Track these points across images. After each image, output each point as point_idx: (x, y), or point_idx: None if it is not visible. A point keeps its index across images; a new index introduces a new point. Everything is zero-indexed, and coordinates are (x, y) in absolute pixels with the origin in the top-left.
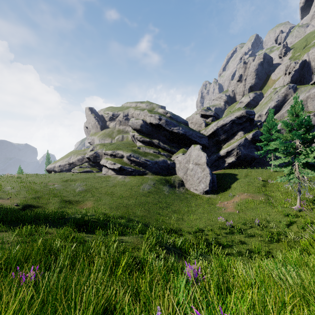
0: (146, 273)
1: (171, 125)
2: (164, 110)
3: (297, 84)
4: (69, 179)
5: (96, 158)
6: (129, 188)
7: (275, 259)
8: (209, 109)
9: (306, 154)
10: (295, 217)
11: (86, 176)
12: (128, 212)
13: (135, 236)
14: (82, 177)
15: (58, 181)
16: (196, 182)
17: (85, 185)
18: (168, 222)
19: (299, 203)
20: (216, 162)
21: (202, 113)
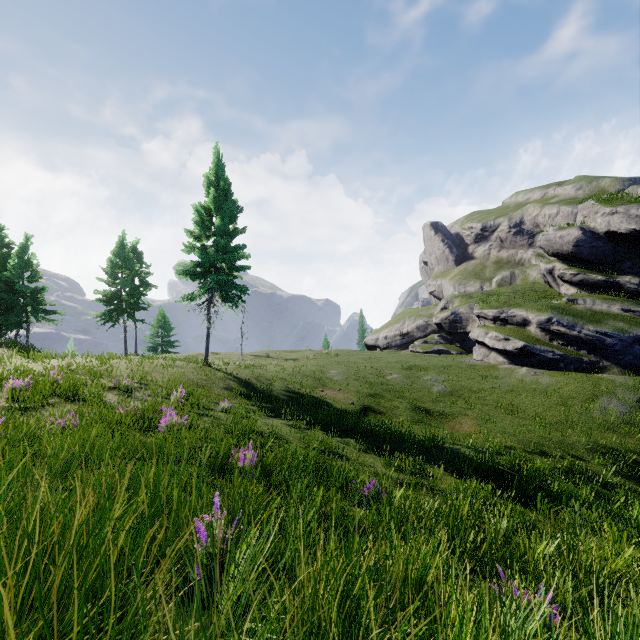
0: None
1: None
2: None
3: None
4: (412, 365)
5: (455, 324)
6: (556, 403)
7: None
8: None
9: None
10: None
11: (444, 363)
12: (576, 467)
13: None
14: (437, 365)
15: (396, 368)
16: None
17: (447, 381)
18: None
19: None
20: None
21: None
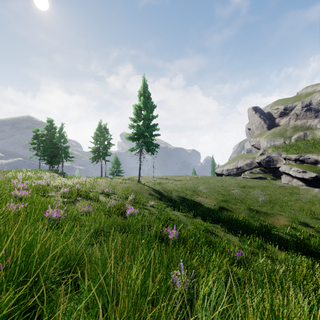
0: None
1: None
2: None
3: None
4: (245, 185)
5: (269, 163)
6: None
7: None
8: None
9: None
10: None
11: (264, 184)
12: None
13: None
14: (260, 185)
15: (236, 187)
16: None
17: (267, 194)
18: None
19: None
20: None
21: None
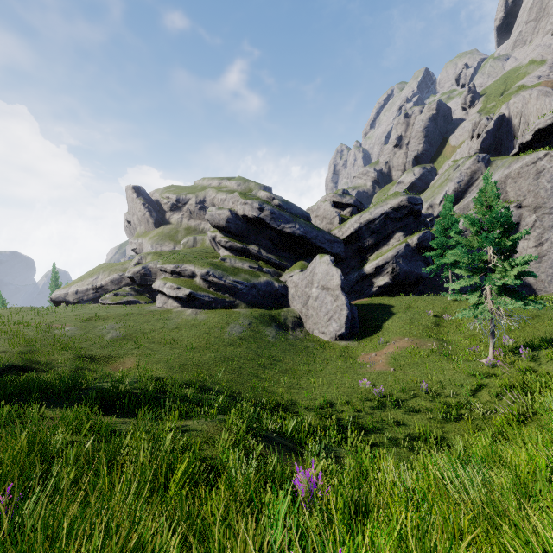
0: (219, 491)
1: (281, 220)
2: (269, 193)
3: (490, 154)
4: (93, 316)
5: (146, 277)
6: (204, 332)
7: (452, 450)
8: (347, 192)
9: (504, 272)
10: (486, 377)
11: (127, 312)
12: (201, 375)
13: (211, 420)
14: (119, 313)
15: (73, 321)
16: (323, 319)
17: (124, 327)
18: (274, 391)
19: (493, 353)
20: (358, 284)
21: (335, 200)
